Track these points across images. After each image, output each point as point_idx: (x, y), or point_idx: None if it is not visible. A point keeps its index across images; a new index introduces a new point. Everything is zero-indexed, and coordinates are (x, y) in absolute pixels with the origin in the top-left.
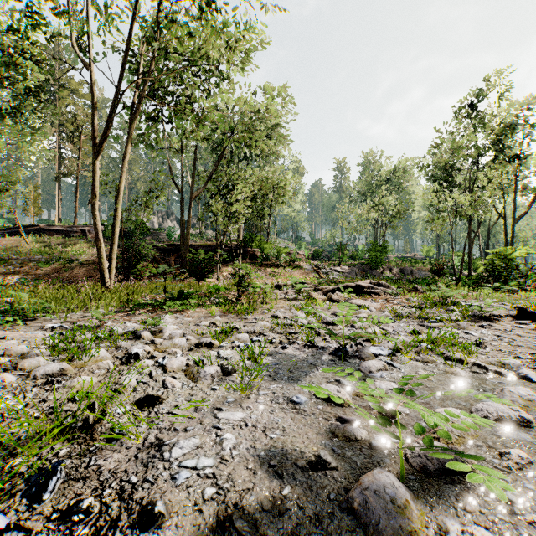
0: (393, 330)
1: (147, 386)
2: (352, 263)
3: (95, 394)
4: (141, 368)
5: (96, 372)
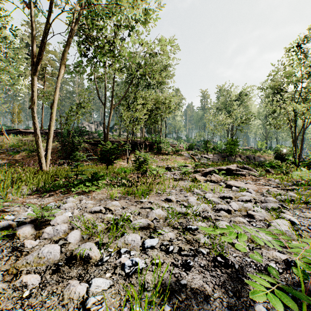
0: (299, 224)
1: None
2: (214, 152)
3: None
4: None
5: None
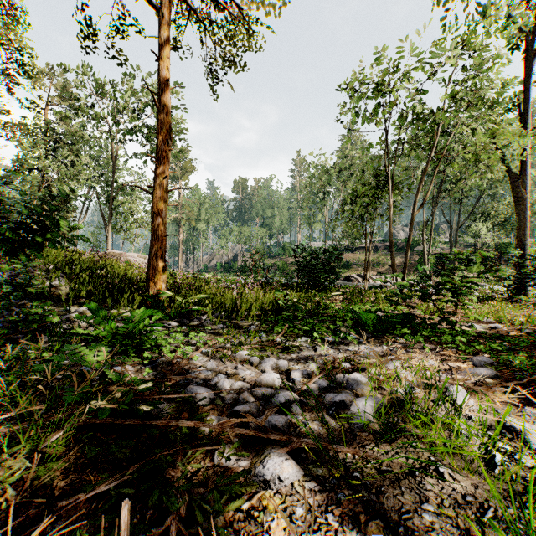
0: None
1: None
2: None
3: None
4: None
5: None
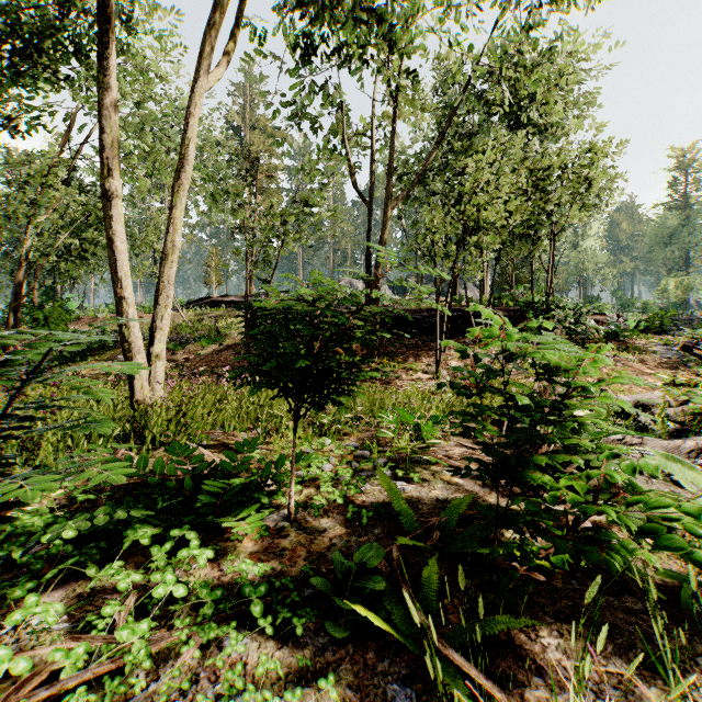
0: None
1: None
2: None
3: None
4: None
5: None
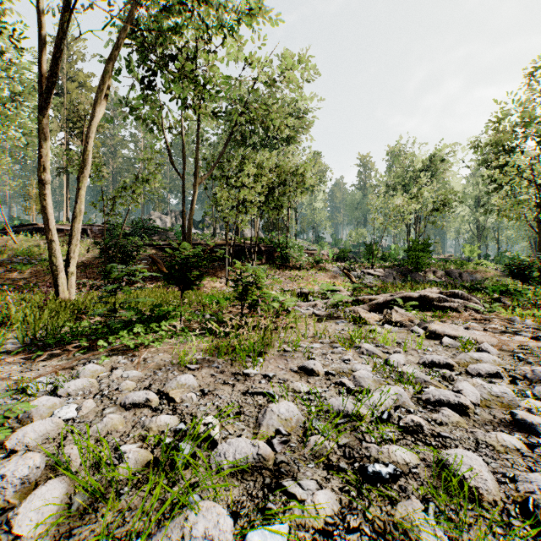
0: None
1: None
2: (385, 265)
3: None
4: None
5: None
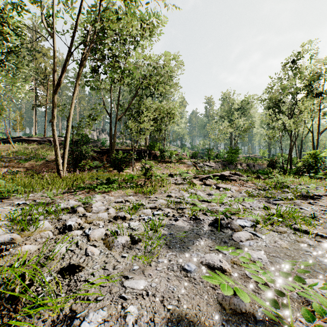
0: (250, 206)
1: (73, 254)
2: (216, 160)
3: (31, 261)
4: (72, 238)
5: (38, 240)
